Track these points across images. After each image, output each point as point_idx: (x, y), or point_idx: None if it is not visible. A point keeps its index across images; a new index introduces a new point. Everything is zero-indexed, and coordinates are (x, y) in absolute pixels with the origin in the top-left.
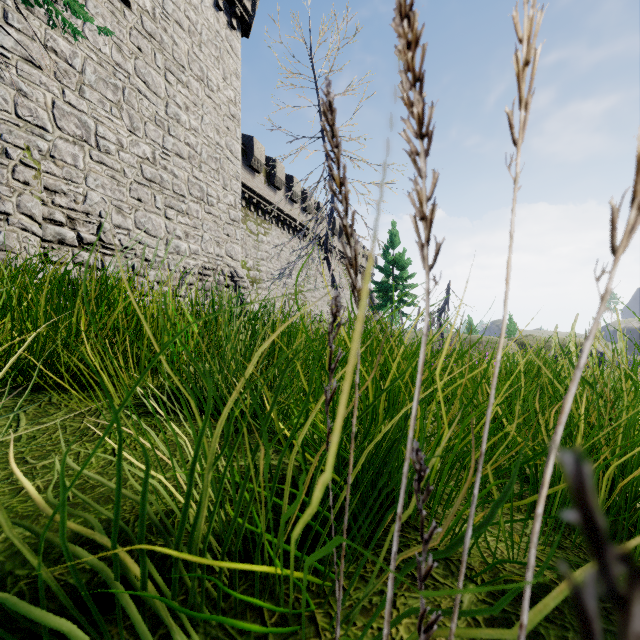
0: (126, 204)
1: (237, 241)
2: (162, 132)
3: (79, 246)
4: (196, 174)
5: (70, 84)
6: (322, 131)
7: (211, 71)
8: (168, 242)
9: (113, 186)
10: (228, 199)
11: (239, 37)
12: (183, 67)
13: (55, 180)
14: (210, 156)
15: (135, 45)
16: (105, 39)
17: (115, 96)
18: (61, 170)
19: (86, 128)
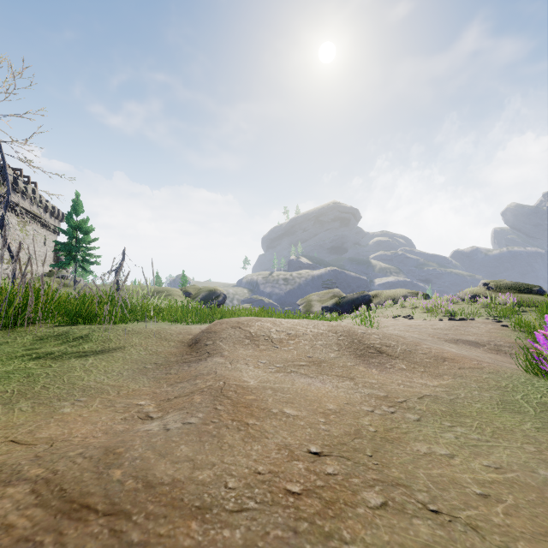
0: None
1: None
2: None
3: None
4: None
5: None
6: None
7: None
8: None
9: None
10: None
11: None
12: None
13: None
14: None
15: None
16: None
17: None
18: None
19: None
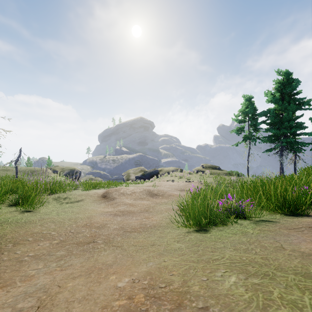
0: None
1: None
2: None
3: None
4: None
5: None
6: None
7: None
8: None
9: None
10: None
11: None
12: None
13: None
14: None
15: None
16: None
17: None
18: None
19: None
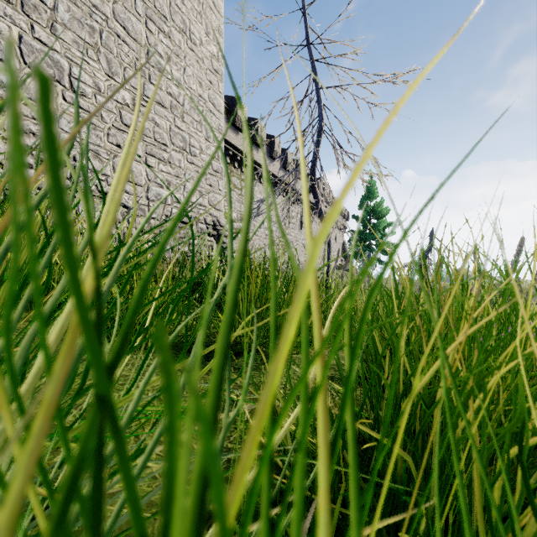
0: (104, 149)
1: (220, 191)
2: (143, 79)
3: None
4: (178, 124)
5: (40, 20)
6: (307, 38)
7: (194, 25)
8: (149, 190)
9: None
10: (211, 150)
11: None
12: (165, 17)
13: (22, 119)
14: (192, 107)
15: None
16: None
17: (91, 38)
18: (29, 109)
19: (59, 68)
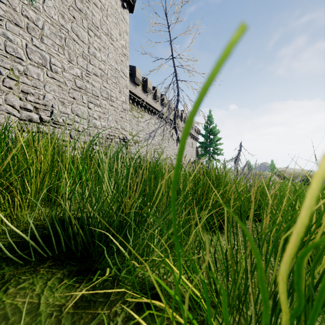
0: (66, 100)
1: (126, 121)
2: (86, 62)
3: (40, 123)
4: (104, 85)
5: (35, 35)
6: (172, 55)
7: (113, 30)
8: (89, 121)
9: (59, 90)
10: (122, 98)
11: (128, 12)
12: (97, 28)
13: (27, 87)
14: (112, 75)
15: (71, 15)
16: (55, 11)
17: (60, 42)
18: (30, 81)
19: (44, 59)
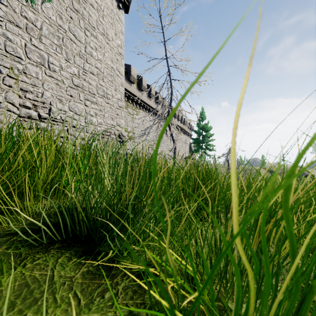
0: (64, 98)
1: (122, 117)
2: (83, 61)
3: (39, 119)
4: (101, 83)
5: (34, 35)
6: (166, 55)
7: (108, 30)
8: (86, 118)
9: (57, 88)
10: (117, 96)
11: (123, 13)
12: (94, 28)
13: (26, 85)
14: (108, 74)
15: (69, 16)
16: (53, 12)
17: (58, 42)
18: (29, 80)
19: (43, 58)
